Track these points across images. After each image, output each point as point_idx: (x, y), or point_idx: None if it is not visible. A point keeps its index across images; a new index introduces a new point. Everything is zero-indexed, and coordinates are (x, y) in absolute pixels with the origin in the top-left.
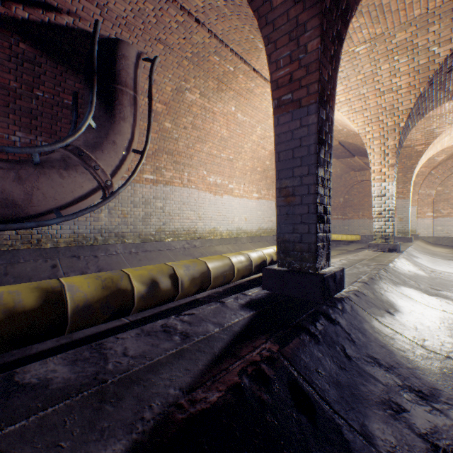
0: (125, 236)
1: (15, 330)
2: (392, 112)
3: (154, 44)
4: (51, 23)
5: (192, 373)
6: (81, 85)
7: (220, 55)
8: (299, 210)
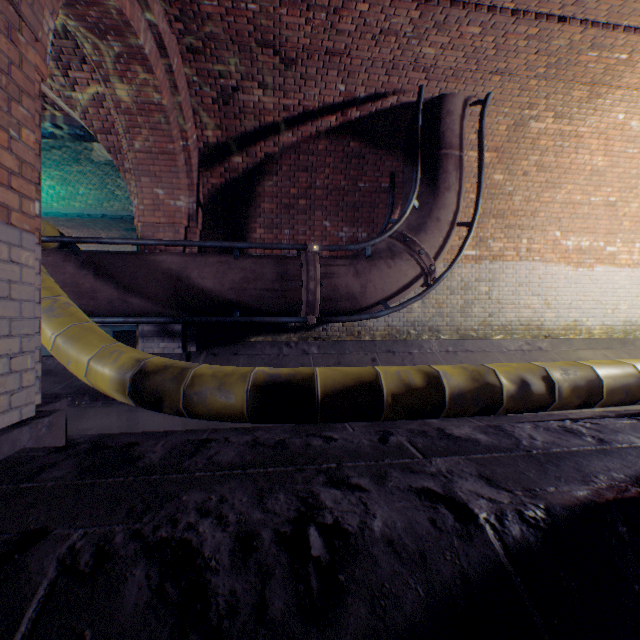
0: (439, 331)
1: (410, 403)
2: None
3: (486, 80)
4: (376, 112)
5: (632, 469)
6: (397, 163)
7: (600, 47)
8: None
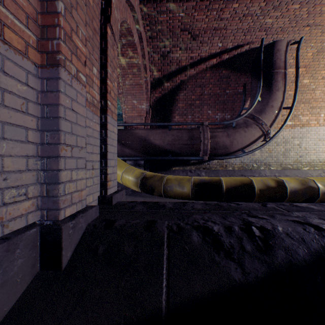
0: (270, 165)
1: (268, 194)
2: None
3: (301, 30)
4: (237, 54)
5: None
6: (247, 79)
7: None
8: None
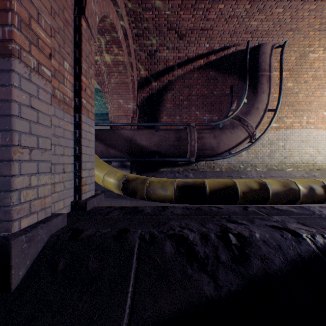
0: (256, 166)
1: (251, 196)
2: None
3: (284, 34)
4: (224, 56)
5: None
6: (234, 81)
7: None
8: None
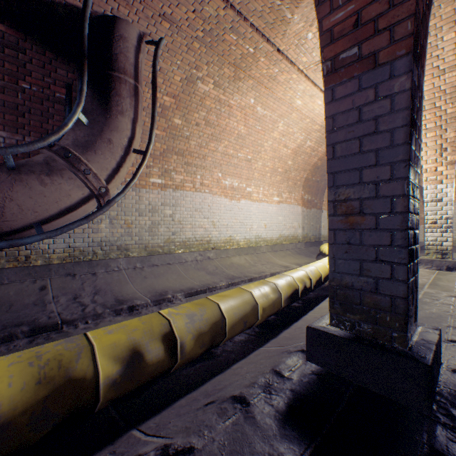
0: (129, 249)
1: None
2: (454, 96)
3: (158, 22)
4: None
5: None
6: (75, 76)
7: (237, 32)
8: (371, 239)
